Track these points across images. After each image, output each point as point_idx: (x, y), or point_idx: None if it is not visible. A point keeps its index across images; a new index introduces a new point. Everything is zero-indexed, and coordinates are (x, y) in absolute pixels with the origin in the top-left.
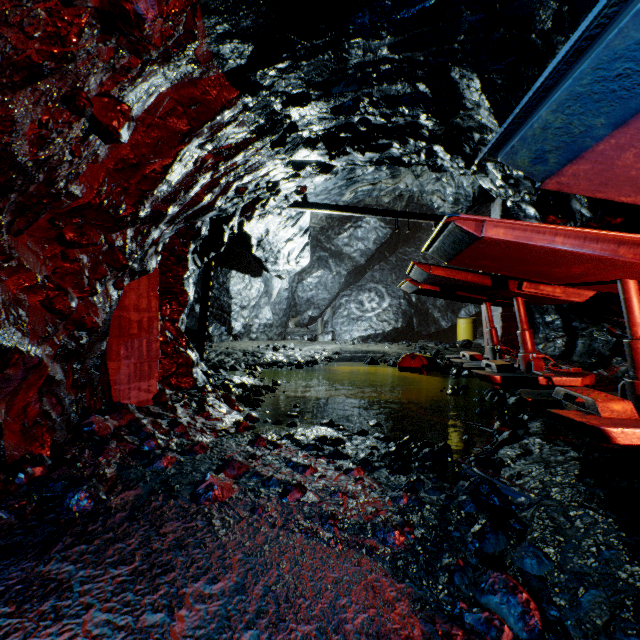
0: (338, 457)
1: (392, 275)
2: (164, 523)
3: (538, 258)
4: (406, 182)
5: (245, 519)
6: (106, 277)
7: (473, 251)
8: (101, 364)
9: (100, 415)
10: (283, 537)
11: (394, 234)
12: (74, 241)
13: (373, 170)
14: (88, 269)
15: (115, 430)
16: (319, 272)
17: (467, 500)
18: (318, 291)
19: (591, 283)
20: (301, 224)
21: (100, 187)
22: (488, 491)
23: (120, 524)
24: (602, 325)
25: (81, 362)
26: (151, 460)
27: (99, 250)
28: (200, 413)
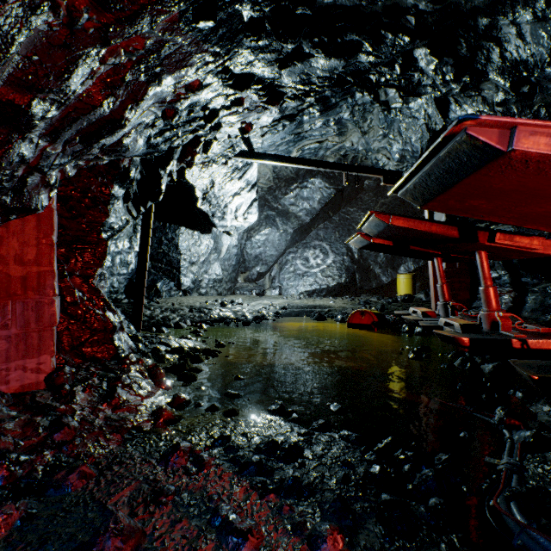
0: (296, 494)
1: (335, 233)
2: None
3: None
4: (352, 140)
5: None
6: None
7: (473, 183)
8: None
9: None
10: None
11: (338, 194)
12: None
13: (321, 125)
14: None
15: None
16: (267, 230)
17: None
18: (266, 248)
19: None
20: (248, 178)
21: None
22: None
23: None
24: None
25: None
26: None
27: None
28: (106, 401)
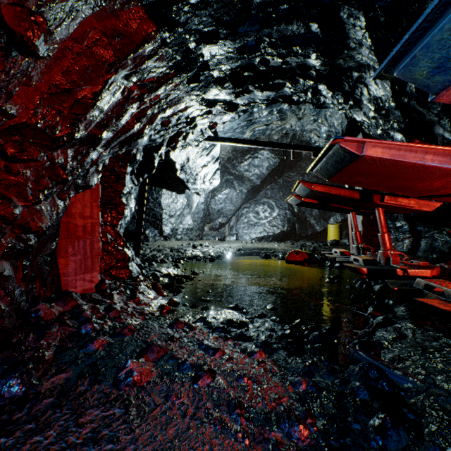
0: (243, 339)
1: (280, 192)
2: (84, 411)
3: (407, 174)
4: (291, 123)
5: (159, 407)
6: (52, 190)
7: (351, 169)
8: (51, 260)
9: (47, 303)
10: (193, 429)
11: (281, 162)
12: (14, 156)
13: (267, 114)
14: (31, 181)
15: (59, 315)
16: (227, 190)
17: (360, 387)
18: (226, 204)
19: (445, 195)
20: (213, 154)
21: (35, 108)
22: (377, 376)
23: (43, 412)
24: (441, 229)
25: (32, 259)
26: (85, 343)
27: (42, 166)
28: (132, 299)
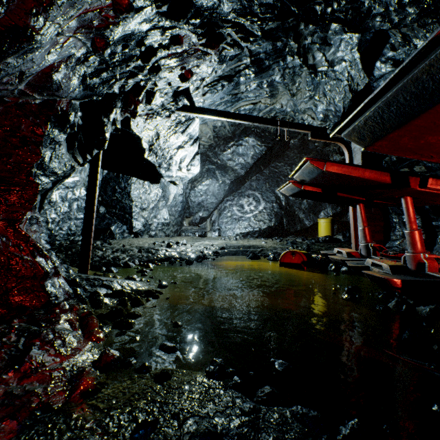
0: None
1: (266, 184)
2: None
3: None
4: (281, 103)
5: None
6: None
7: None
8: None
9: None
10: None
11: (268, 151)
12: None
13: (255, 87)
14: None
15: None
16: (208, 181)
17: None
18: (207, 196)
19: None
20: (191, 132)
21: None
22: None
23: None
24: None
25: None
26: None
27: None
28: (11, 369)
